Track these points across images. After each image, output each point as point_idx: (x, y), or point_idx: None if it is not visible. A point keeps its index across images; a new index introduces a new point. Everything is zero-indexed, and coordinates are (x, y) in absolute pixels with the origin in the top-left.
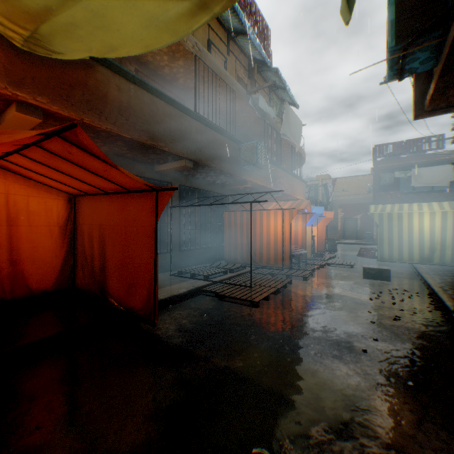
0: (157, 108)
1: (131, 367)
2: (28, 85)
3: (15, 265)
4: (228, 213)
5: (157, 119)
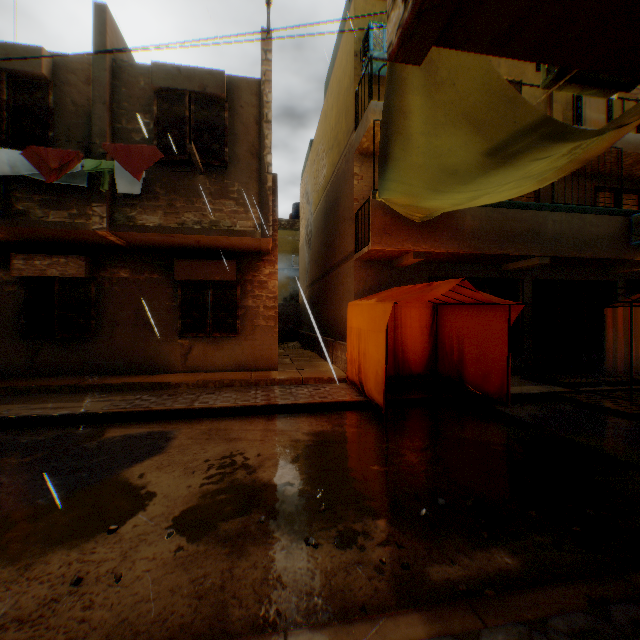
0: (506, 217)
1: (491, 422)
2: (419, 241)
3: (403, 353)
4: (608, 309)
5: (505, 228)
